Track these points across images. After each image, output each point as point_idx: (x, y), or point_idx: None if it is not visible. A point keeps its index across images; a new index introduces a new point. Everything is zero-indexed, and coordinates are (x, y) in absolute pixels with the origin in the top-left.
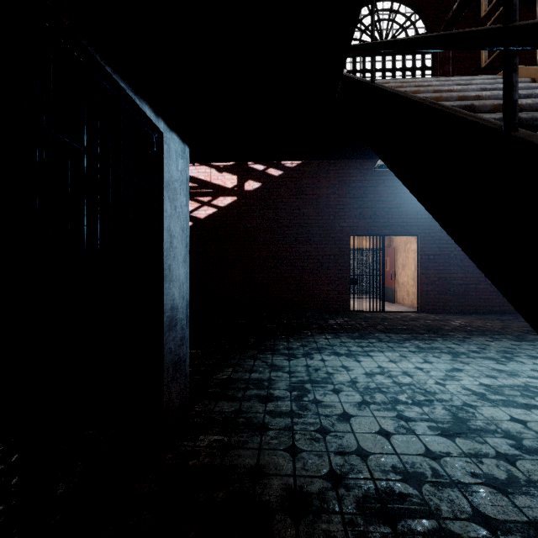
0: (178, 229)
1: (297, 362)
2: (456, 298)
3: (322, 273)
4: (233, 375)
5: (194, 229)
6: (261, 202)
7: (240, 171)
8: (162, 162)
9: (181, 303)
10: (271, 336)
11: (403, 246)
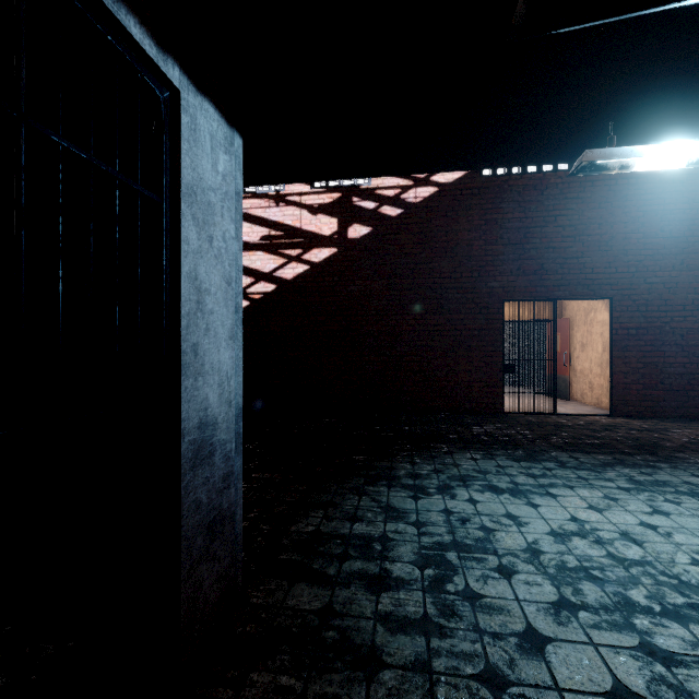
0: (217, 280)
1: (429, 504)
2: (673, 396)
3: (461, 356)
4: (323, 525)
5: (278, 294)
6: (371, 254)
7: (342, 211)
8: (178, 147)
9: (225, 413)
10: (387, 452)
11: (583, 316)
